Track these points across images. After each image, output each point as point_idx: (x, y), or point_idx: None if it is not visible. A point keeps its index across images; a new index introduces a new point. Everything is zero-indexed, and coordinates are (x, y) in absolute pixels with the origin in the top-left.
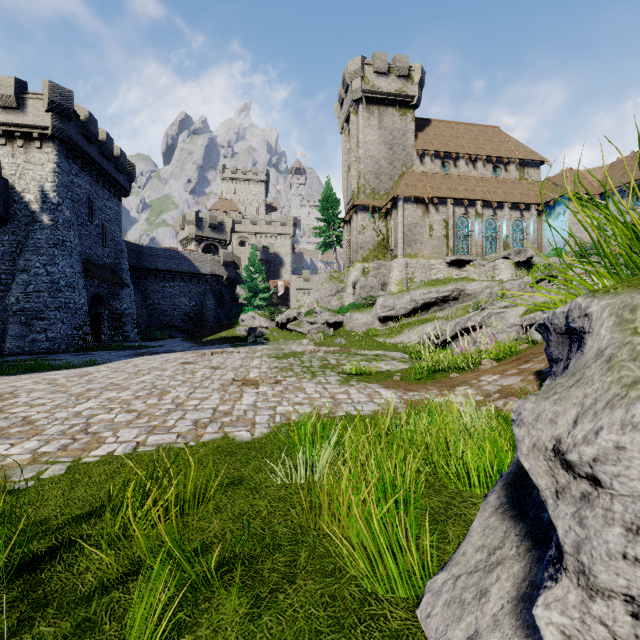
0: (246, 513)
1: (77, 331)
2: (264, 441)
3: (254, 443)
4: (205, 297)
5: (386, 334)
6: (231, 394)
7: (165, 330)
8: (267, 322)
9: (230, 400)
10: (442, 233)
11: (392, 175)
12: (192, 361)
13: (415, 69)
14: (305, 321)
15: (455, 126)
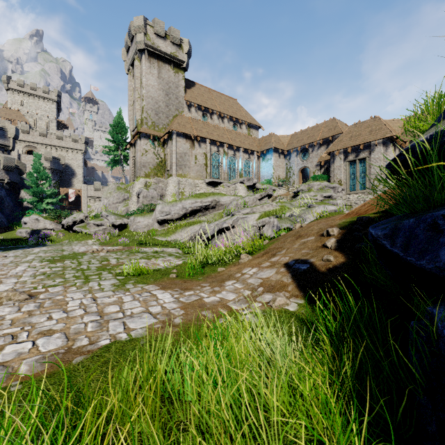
0: None
1: None
2: None
3: None
4: None
5: (164, 233)
6: None
7: None
8: (53, 224)
9: None
10: (203, 162)
11: (168, 115)
12: None
13: (185, 42)
14: (92, 223)
15: (211, 92)
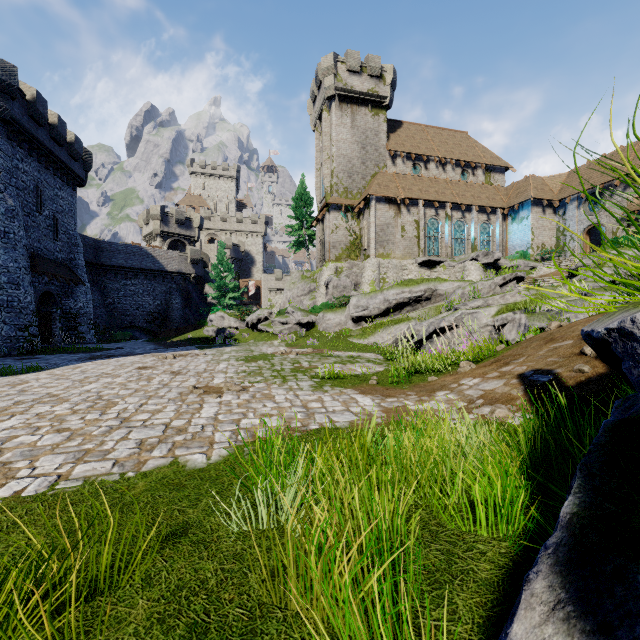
0: (186, 585)
1: (22, 332)
2: (222, 467)
3: (209, 470)
4: (171, 296)
5: (359, 334)
6: (189, 405)
7: (126, 331)
8: (237, 322)
9: (187, 412)
10: (413, 234)
11: (365, 175)
12: (151, 365)
13: (387, 70)
14: (276, 321)
15: (426, 129)
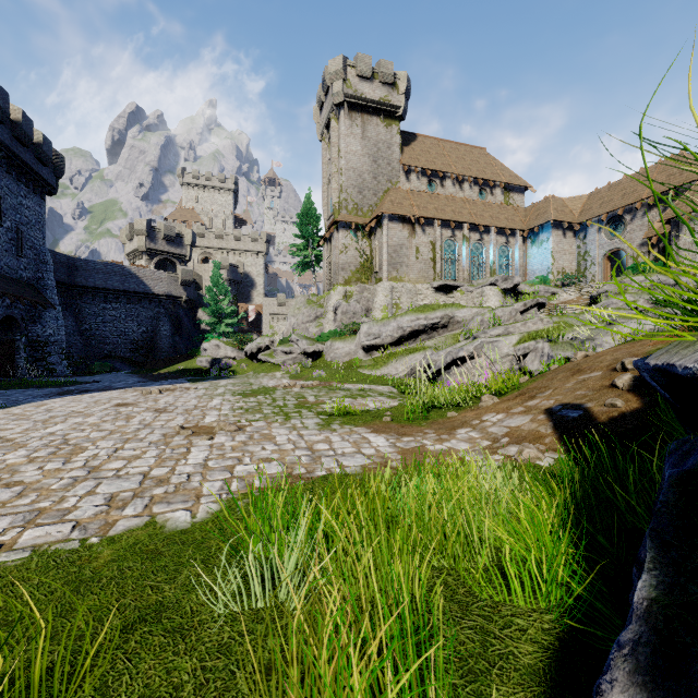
0: (154, 694)
1: None
2: (209, 527)
3: (194, 532)
4: (158, 322)
5: (371, 365)
6: (174, 449)
7: (106, 361)
8: (234, 352)
9: (171, 458)
10: (429, 256)
11: (376, 191)
12: (131, 402)
13: (401, 77)
14: (279, 351)
15: (442, 143)
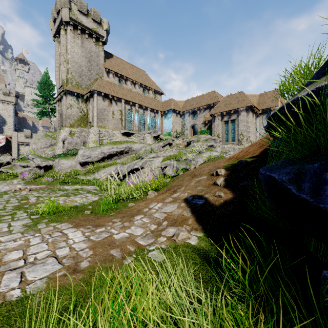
0: None
1: None
2: None
3: None
4: None
5: (85, 173)
6: None
7: None
8: None
9: None
10: (119, 117)
11: (90, 78)
12: None
13: (104, 21)
14: (18, 165)
15: (125, 63)
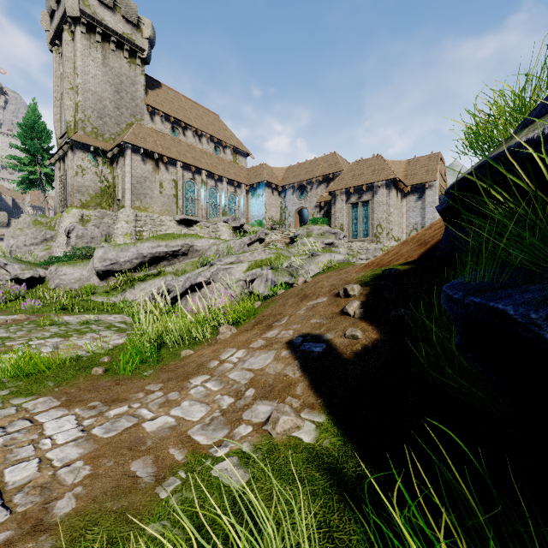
0: None
1: None
2: None
3: None
4: None
5: (106, 292)
6: None
7: None
8: None
9: None
10: (172, 192)
11: (119, 121)
12: None
13: (145, 23)
14: None
15: (184, 99)
